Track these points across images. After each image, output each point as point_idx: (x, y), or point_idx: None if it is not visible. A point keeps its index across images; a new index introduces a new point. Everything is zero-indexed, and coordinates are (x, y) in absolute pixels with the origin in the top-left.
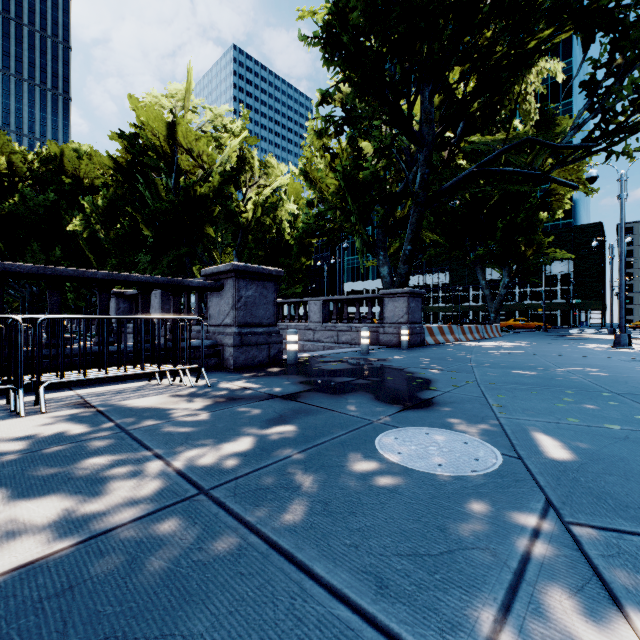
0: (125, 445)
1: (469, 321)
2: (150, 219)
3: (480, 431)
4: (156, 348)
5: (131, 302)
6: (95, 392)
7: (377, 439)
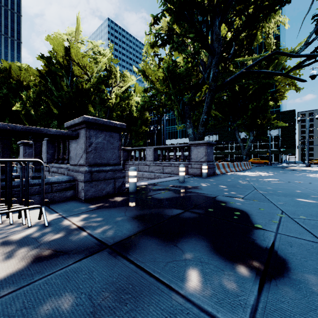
0: None
1: (230, 159)
2: (56, 102)
3: None
4: (14, 185)
5: None
6: None
7: None
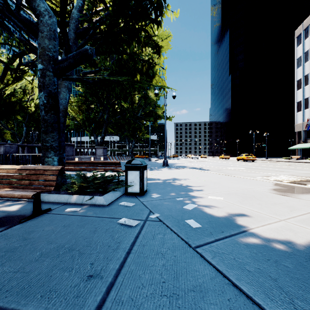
0: None
1: (125, 155)
2: None
3: None
4: None
5: None
6: None
7: None
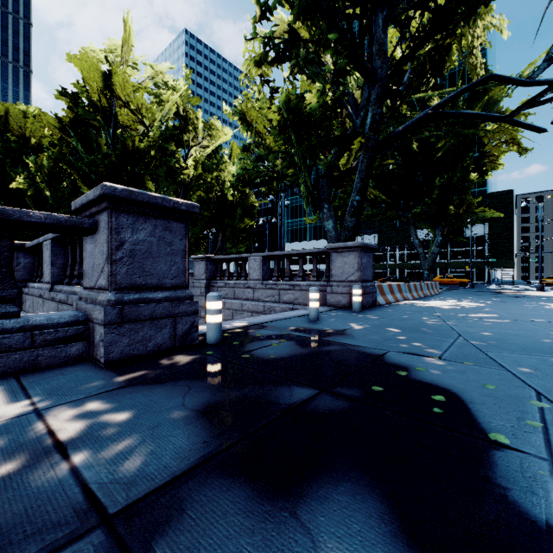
0: None
1: (399, 278)
2: (87, 174)
3: None
4: None
5: (35, 256)
6: None
7: None
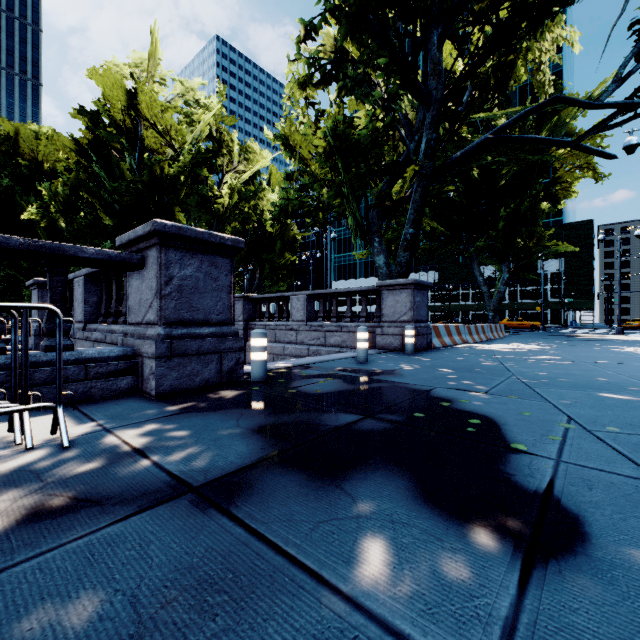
0: None
1: (461, 320)
2: (109, 203)
3: None
4: (5, 363)
5: None
6: None
7: None
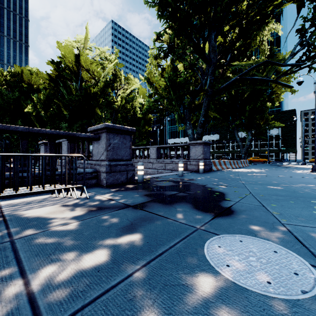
0: (1, 257)
1: (230, 158)
2: (67, 105)
3: (278, 238)
4: (58, 174)
5: None
6: (12, 203)
7: (205, 248)
